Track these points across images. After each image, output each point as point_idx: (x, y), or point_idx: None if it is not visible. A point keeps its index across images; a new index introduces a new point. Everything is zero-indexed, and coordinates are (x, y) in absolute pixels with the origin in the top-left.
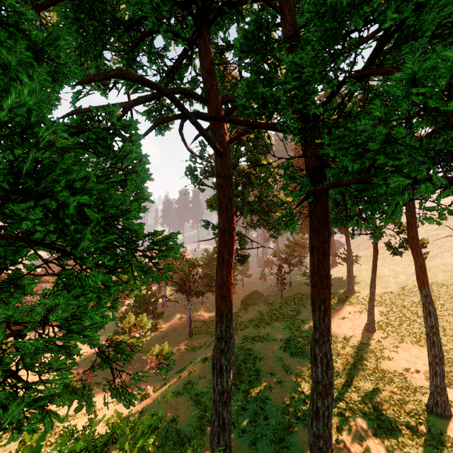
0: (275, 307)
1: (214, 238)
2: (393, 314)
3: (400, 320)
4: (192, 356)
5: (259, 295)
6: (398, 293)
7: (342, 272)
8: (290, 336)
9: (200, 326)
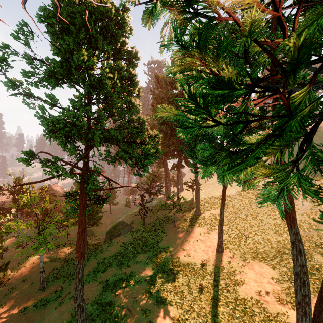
0: (139, 236)
1: (49, 178)
2: (232, 231)
3: (238, 236)
4: (41, 316)
5: (124, 225)
6: (230, 212)
7: (188, 196)
8: (154, 272)
9: (60, 268)
